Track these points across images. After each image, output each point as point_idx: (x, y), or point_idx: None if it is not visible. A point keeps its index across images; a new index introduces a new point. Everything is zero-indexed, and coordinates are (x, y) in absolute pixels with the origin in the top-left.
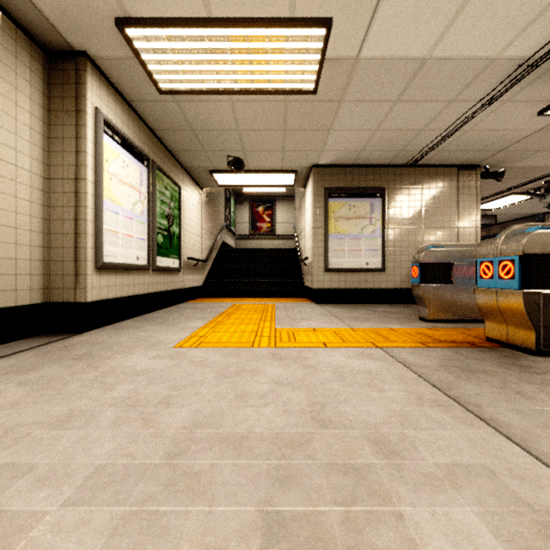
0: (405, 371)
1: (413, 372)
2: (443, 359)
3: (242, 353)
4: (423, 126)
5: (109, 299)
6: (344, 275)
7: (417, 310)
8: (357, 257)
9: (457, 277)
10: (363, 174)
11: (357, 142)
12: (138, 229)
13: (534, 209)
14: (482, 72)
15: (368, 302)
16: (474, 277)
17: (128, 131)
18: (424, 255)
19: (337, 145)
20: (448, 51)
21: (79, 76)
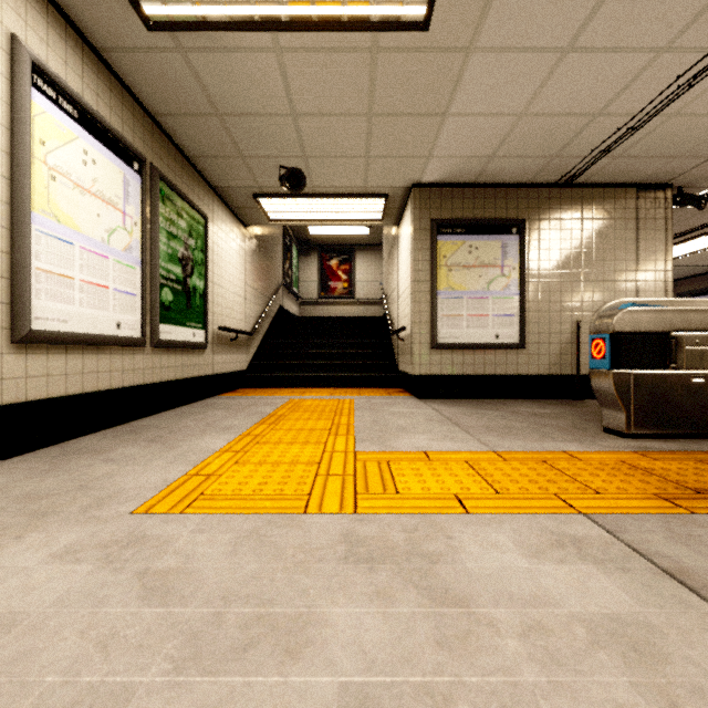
0: None
1: None
2: None
3: (279, 536)
4: (600, 107)
5: (50, 398)
6: (461, 354)
7: (583, 411)
8: (481, 326)
9: (677, 357)
10: (491, 197)
11: (488, 139)
12: (120, 275)
13: None
14: None
15: (497, 395)
16: (707, 357)
17: (97, 103)
18: (619, 319)
19: (454, 146)
20: None
21: None
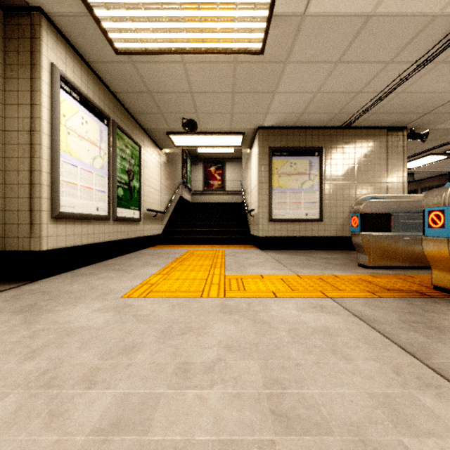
0: (366, 329)
1: (376, 330)
2: (400, 312)
3: (190, 305)
4: (360, 89)
5: (67, 247)
6: (286, 225)
7: (353, 256)
8: (297, 209)
9: (395, 226)
10: (303, 135)
11: (299, 104)
12: (98, 181)
13: (447, 168)
14: (422, 31)
15: (307, 248)
16: (411, 226)
17: (87, 91)
18: (365, 206)
19: (280, 108)
20: (392, 6)
21: (34, 31)
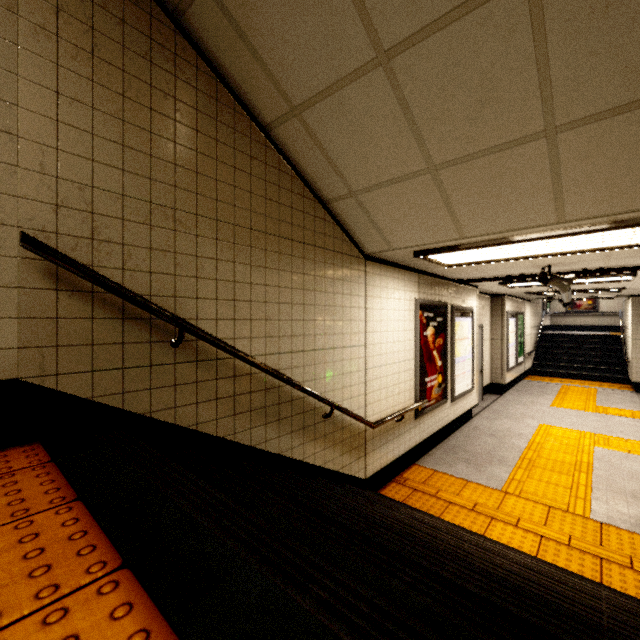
0: None
1: None
2: None
3: (580, 412)
4: None
5: (508, 382)
6: None
7: None
8: None
9: None
10: None
11: None
12: (513, 349)
13: None
14: None
15: None
16: None
17: (511, 308)
18: None
19: None
20: None
21: (502, 303)
